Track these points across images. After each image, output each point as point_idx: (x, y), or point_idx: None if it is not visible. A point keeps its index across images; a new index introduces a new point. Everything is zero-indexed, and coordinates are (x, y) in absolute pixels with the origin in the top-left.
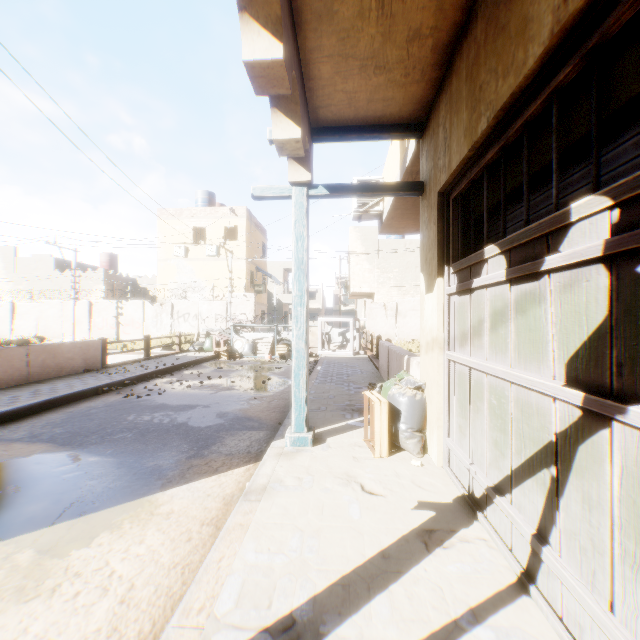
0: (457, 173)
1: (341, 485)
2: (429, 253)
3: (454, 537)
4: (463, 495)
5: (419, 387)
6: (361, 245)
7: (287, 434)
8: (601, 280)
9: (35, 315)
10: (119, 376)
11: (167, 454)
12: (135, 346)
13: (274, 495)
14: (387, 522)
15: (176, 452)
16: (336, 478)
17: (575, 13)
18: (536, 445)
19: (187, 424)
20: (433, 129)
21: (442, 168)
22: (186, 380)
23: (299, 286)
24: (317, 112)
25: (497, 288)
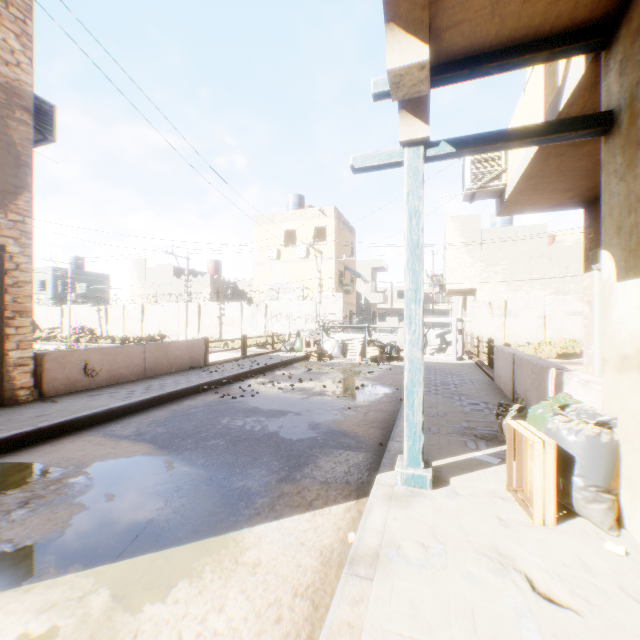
0: None
1: (492, 571)
2: (628, 217)
3: None
4: None
5: (602, 422)
6: (460, 236)
7: (397, 468)
8: None
9: (158, 316)
10: (217, 375)
11: (256, 472)
12: (234, 344)
13: (391, 572)
14: None
15: (266, 471)
16: (481, 555)
17: None
18: None
19: (278, 434)
20: None
21: None
22: (278, 382)
23: (413, 277)
24: (441, 39)
25: None
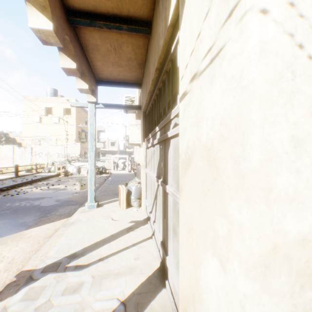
0: (146, 107)
1: (104, 219)
2: (142, 133)
3: (138, 228)
4: (147, 217)
5: (139, 182)
6: (134, 121)
7: (86, 204)
8: (159, 148)
9: None
10: (0, 186)
11: (29, 217)
12: (8, 171)
13: (76, 224)
14: (117, 227)
15: (34, 216)
16: (103, 217)
17: (154, 78)
18: (154, 195)
19: (40, 205)
20: (142, 88)
21: (143, 103)
22: (40, 186)
23: (91, 144)
24: (98, 75)
25: (151, 148)
